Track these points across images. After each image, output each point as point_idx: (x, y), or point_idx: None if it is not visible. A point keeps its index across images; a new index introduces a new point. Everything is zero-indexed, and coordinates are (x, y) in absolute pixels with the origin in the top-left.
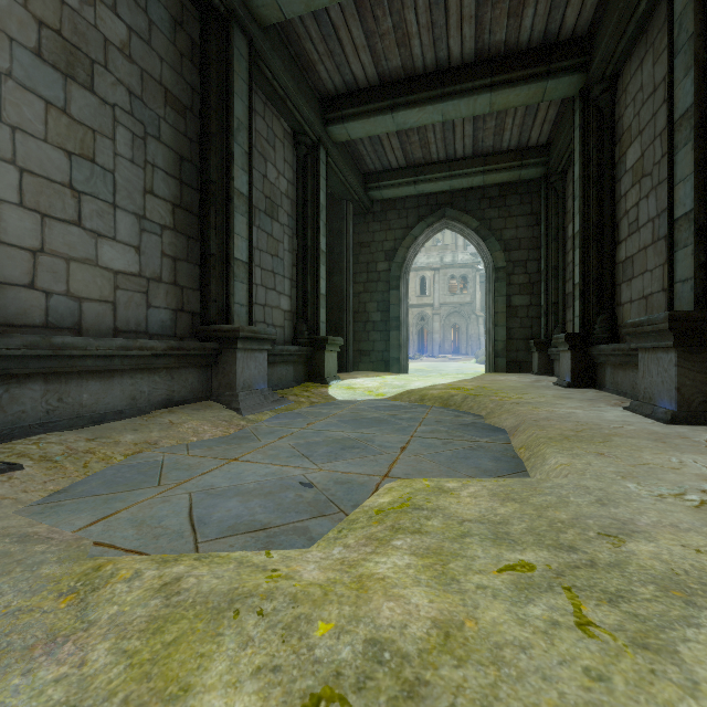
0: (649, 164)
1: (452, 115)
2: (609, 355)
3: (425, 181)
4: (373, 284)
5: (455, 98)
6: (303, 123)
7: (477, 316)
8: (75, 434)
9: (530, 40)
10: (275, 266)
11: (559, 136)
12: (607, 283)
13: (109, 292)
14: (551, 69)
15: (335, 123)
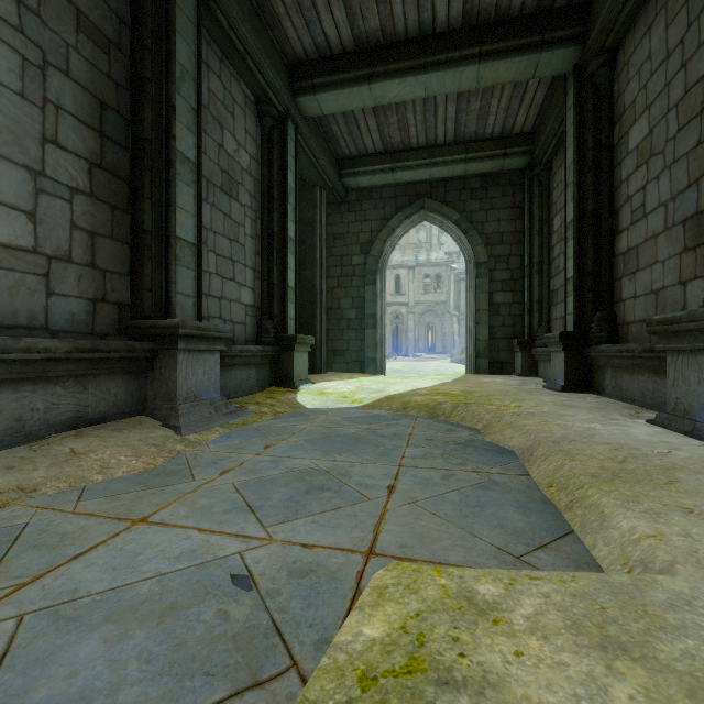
0: (659, 141)
1: (435, 90)
2: (612, 356)
3: (404, 168)
4: (348, 279)
5: (440, 69)
6: (267, 89)
7: (452, 315)
8: None
9: (524, 4)
10: (234, 253)
11: (546, 121)
12: (604, 277)
13: None
14: (545, 39)
15: (305, 93)
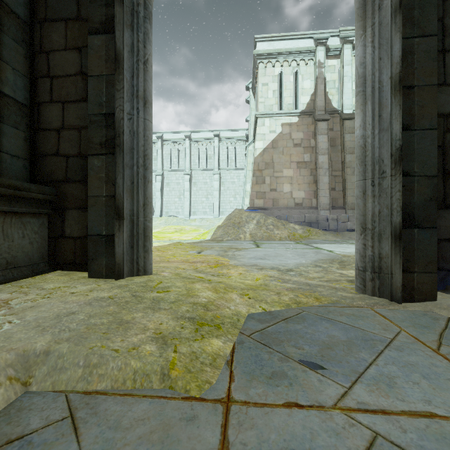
0: None
1: None
2: None
3: None
4: None
5: None
6: None
7: None
8: None
9: None
10: None
11: None
12: None
13: None
14: None
15: None
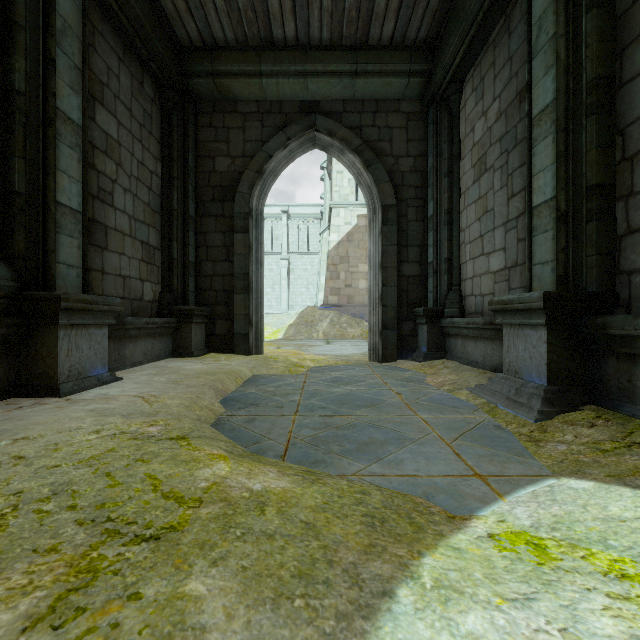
0: None
1: None
2: None
3: None
4: None
5: None
6: None
7: None
8: (454, 364)
9: None
10: None
11: None
12: None
13: (492, 287)
14: None
15: None
